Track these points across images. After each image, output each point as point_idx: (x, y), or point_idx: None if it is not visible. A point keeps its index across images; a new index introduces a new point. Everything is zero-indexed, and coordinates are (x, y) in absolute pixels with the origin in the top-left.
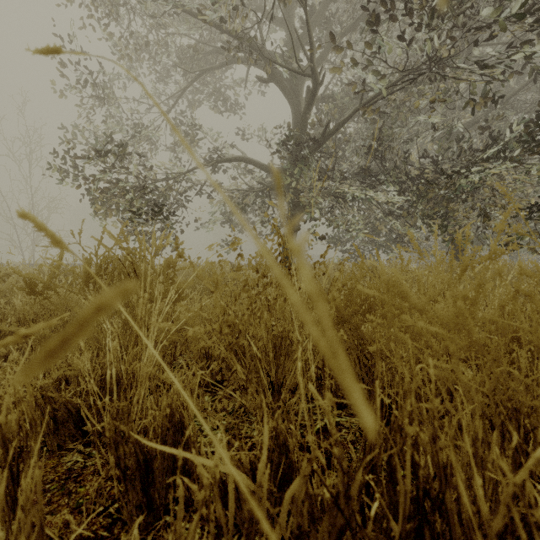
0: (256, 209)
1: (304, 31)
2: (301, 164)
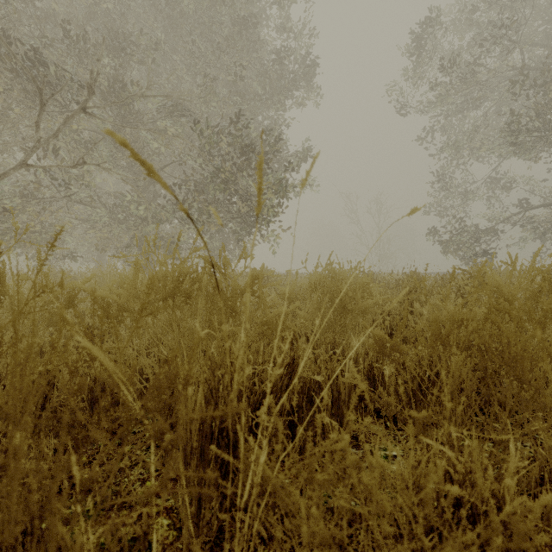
0: None
1: None
2: None
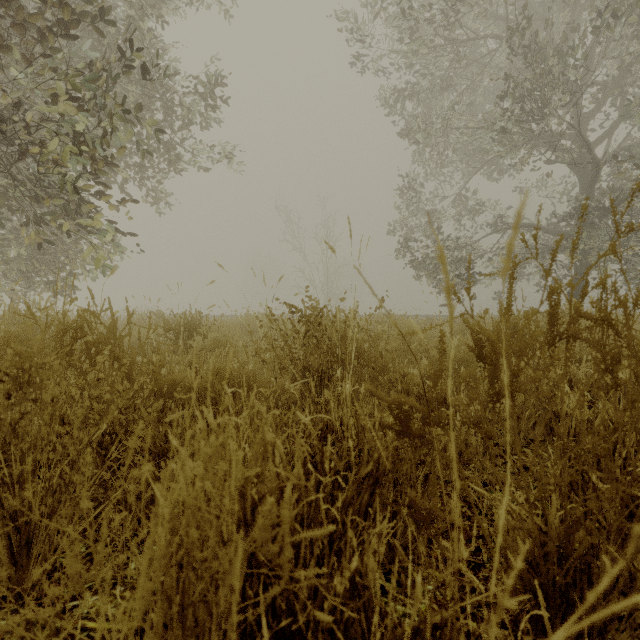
0: (538, 266)
1: (592, 111)
2: (589, 230)
